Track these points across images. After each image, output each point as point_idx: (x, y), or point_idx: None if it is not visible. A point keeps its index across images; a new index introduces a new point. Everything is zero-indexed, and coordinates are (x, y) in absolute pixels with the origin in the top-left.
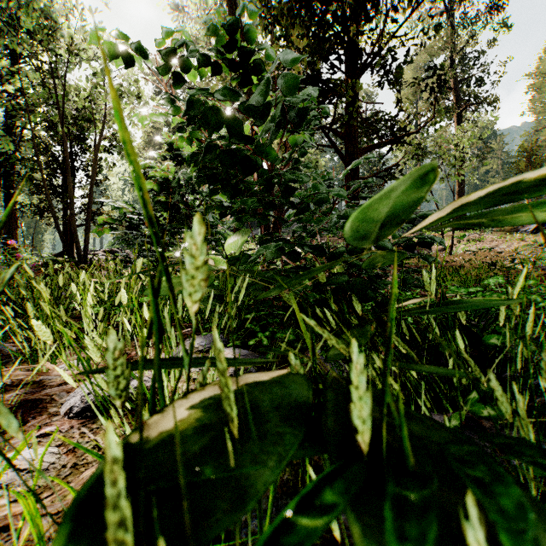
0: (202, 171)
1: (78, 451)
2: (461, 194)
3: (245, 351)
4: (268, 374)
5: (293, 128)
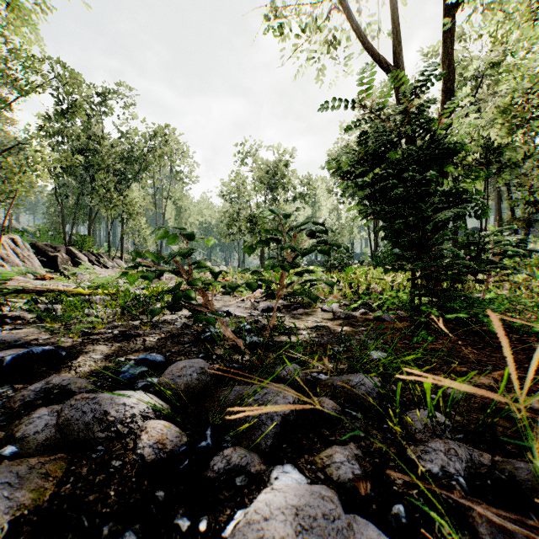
0: None
1: None
2: None
3: None
4: None
5: None
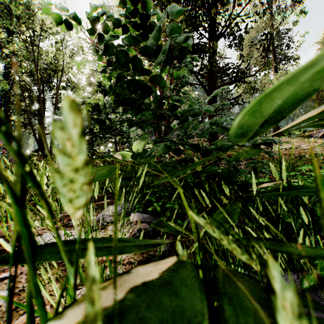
0: (118, 97)
1: (21, 294)
2: None
3: (145, 215)
4: (159, 269)
5: (178, 63)
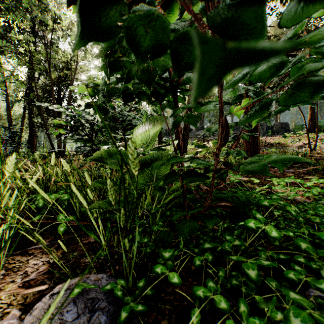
0: None
1: None
2: (313, 108)
3: None
4: None
5: None
